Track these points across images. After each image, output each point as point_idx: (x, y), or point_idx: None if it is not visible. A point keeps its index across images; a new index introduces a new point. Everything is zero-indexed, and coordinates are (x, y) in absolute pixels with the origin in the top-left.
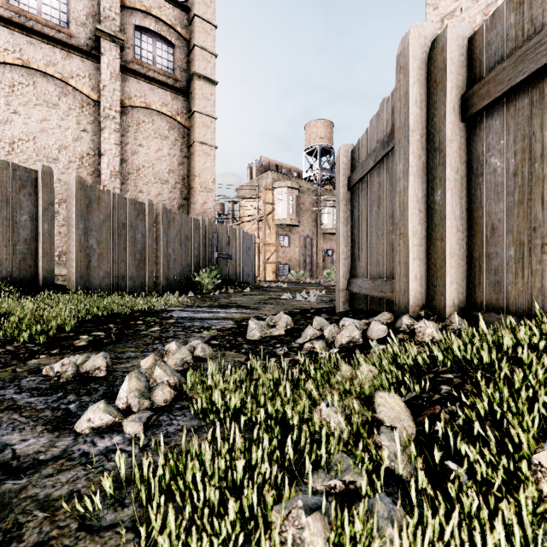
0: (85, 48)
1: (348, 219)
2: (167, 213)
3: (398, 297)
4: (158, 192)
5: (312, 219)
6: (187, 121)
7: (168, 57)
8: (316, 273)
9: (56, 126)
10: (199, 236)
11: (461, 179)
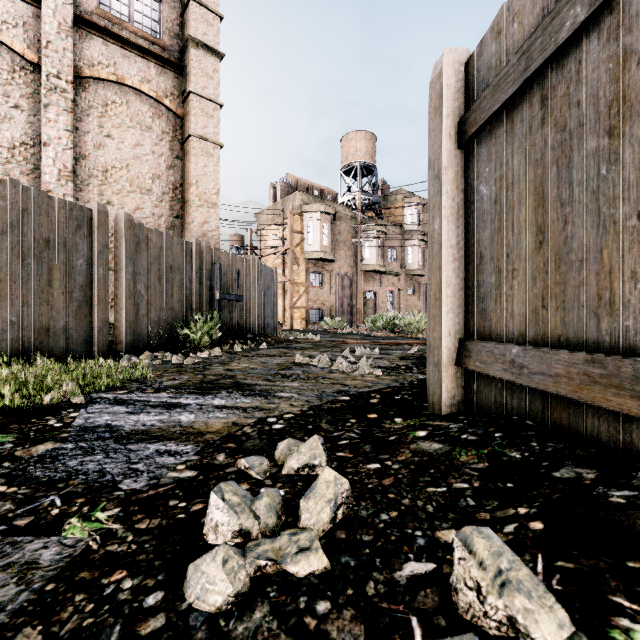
0: None
1: (459, 209)
2: (136, 228)
3: None
4: (136, 206)
5: (351, 253)
6: (180, 107)
7: (152, 15)
8: (356, 320)
9: None
10: (191, 267)
11: None
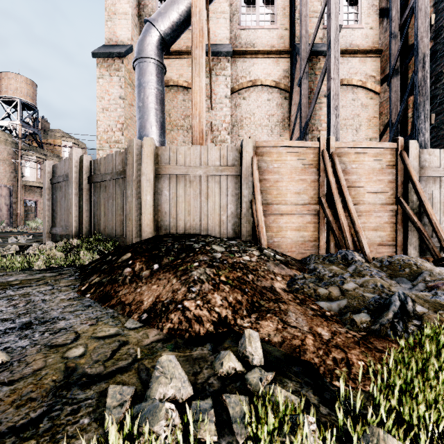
0: None
1: (51, 198)
2: None
3: (70, 233)
4: None
5: (11, 170)
6: None
7: None
8: (16, 222)
9: None
10: None
11: (88, 199)
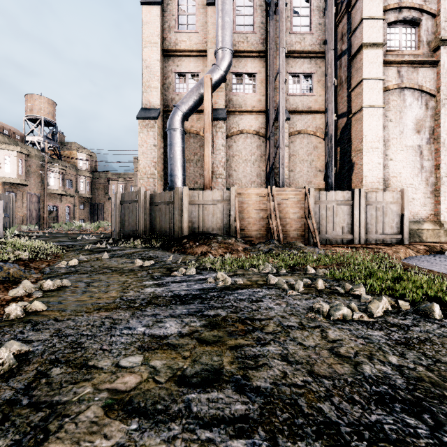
0: None
1: (120, 212)
2: None
3: (139, 233)
4: None
5: (39, 180)
6: None
7: None
8: (43, 224)
9: None
10: None
11: (149, 214)
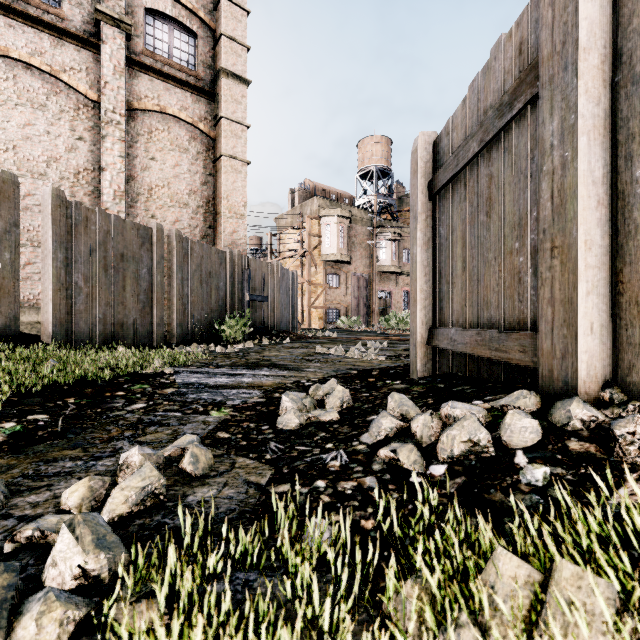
0: (80, 34)
1: (429, 240)
2: (183, 242)
3: (548, 362)
4: (176, 218)
5: (366, 254)
6: (212, 130)
7: (189, 50)
8: (371, 319)
9: (44, 132)
10: (226, 272)
11: None
